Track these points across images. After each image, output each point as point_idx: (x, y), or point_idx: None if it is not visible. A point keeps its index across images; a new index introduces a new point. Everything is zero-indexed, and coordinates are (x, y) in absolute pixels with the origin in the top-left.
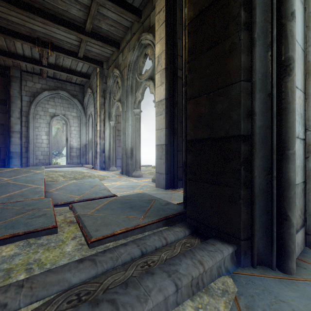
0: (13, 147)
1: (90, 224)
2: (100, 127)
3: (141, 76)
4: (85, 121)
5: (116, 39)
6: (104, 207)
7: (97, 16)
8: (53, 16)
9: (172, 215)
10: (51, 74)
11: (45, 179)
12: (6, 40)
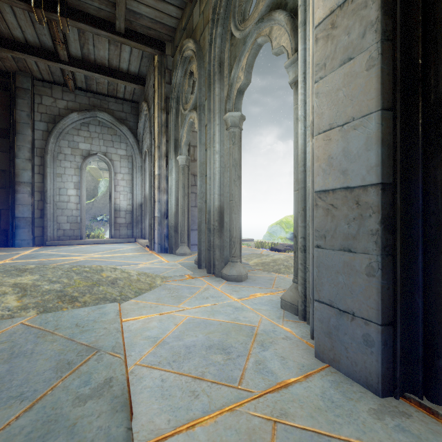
0: (20, 209)
1: None
2: (160, 168)
3: (244, 22)
4: (141, 163)
5: None
6: None
7: None
8: None
9: None
10: (82, 83)
11: None
12: None
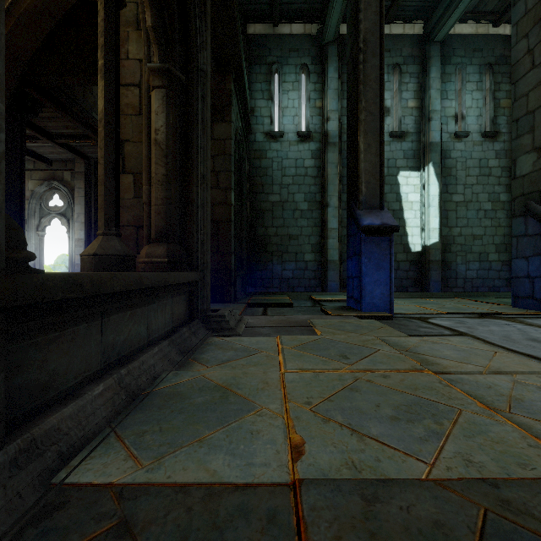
0: None
1: None
2: None
3: (49, 207)
4: None
5: None
6: None
7: None
8: None
9: None
10: None
11: None
12: None
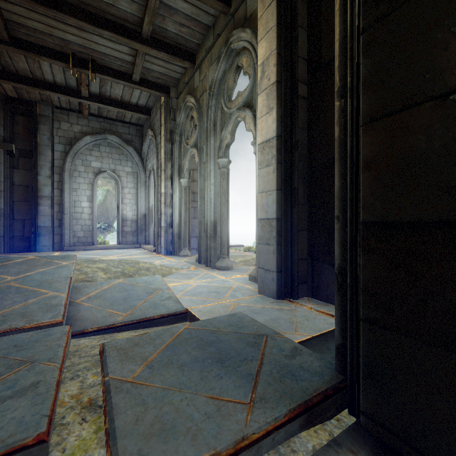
0: (42, 219)
1: (126, 428)
2: (166, 188)
3: (230, 103)
4: (145, 179)
5: (190, 48)
6: (164, 358)
7: (160, 10)
8: (93, 15)
9: (318, 395)
10: (95, 110)
11: (74, 276)
12: (28, 60)
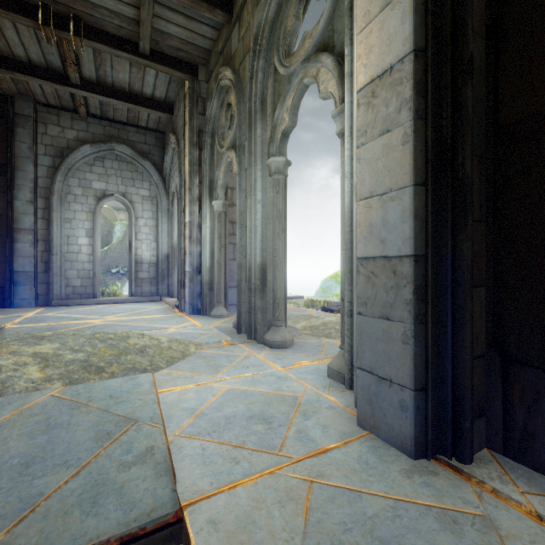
0: (20, 262)
1: None
2: (192, 214)
3: (289, 58)
4: (167, 206)
5: None
6: None
7: None
8: None
9: None
10: (97, 109)
11: None
12: None
